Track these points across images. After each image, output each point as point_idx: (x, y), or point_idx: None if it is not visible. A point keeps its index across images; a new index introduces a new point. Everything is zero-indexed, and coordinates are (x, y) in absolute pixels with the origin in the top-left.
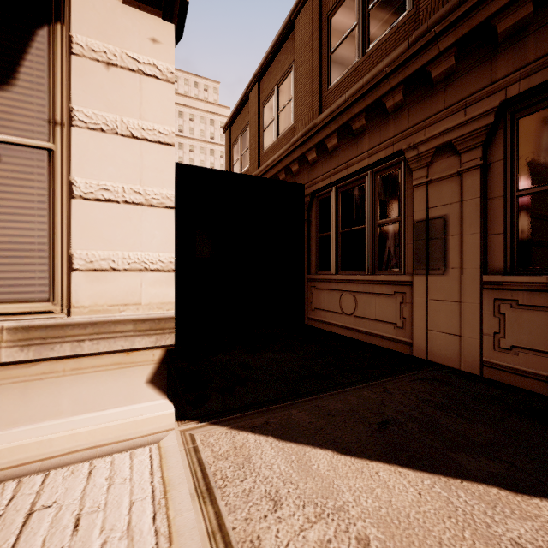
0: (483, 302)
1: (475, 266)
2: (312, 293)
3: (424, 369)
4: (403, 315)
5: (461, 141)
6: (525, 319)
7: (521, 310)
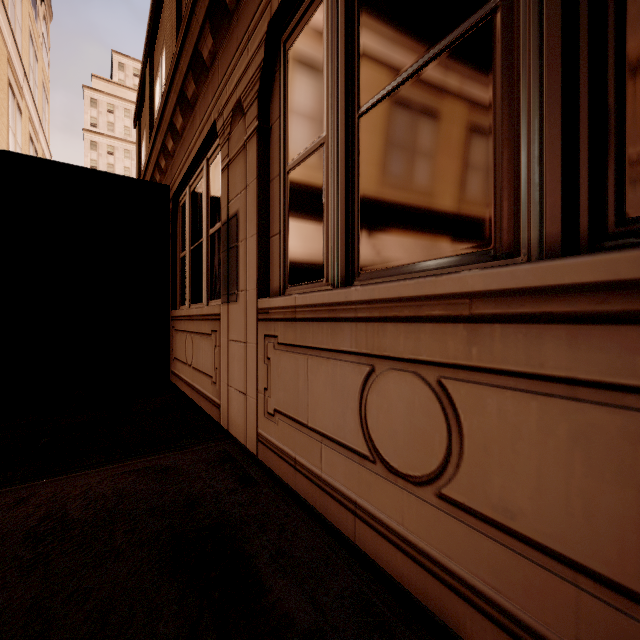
0: (258, 341)
1: (254, 286)
2: (173, 336)
3: (189, 448)
4: (216, 364)
5: (246, 95)
6: (282, 367)
7: (280, 352)
